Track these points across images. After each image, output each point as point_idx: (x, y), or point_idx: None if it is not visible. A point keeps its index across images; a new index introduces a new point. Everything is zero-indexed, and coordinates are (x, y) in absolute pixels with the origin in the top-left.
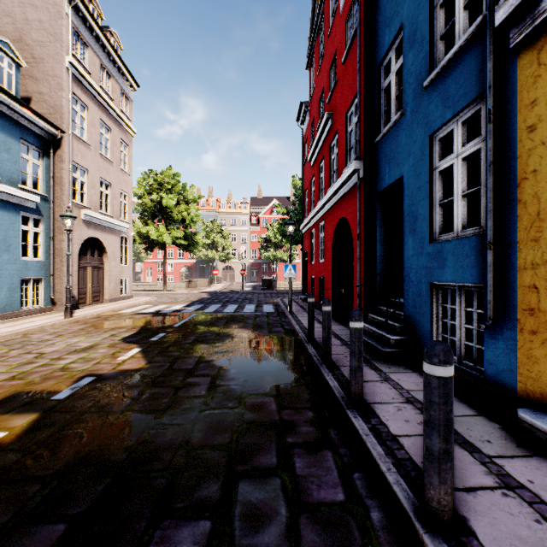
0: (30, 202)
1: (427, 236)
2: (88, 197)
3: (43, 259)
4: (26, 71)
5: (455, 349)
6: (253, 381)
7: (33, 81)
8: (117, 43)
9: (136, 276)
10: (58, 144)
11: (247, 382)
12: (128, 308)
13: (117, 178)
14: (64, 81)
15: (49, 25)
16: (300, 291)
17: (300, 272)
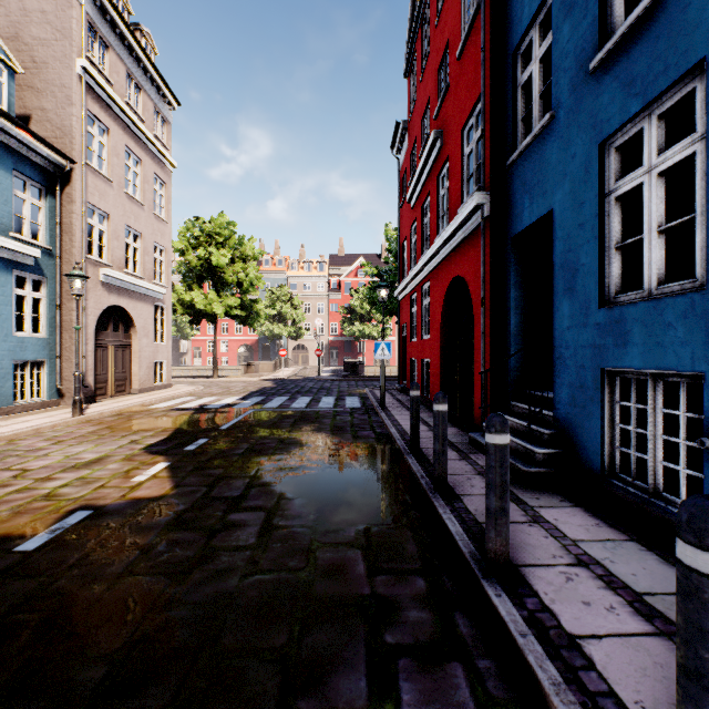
0: (27, 256)
1: (596, 297)
2: (109, 251)
3: (45, 335)
4: (23, 80)
5: (629, 466)
6: (329, 520)
7: (34, 93)
8: (150, 46)
9: (180, 358)
10: (67, 179)
11: (320, 521)
12: (163, 402)
13: (150, 226)
14: (75, 93)
15: (54, 17)
16: (395, 377)
17: (394, 352)
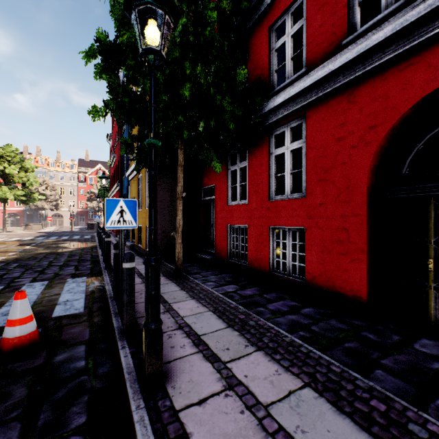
0: None
1: None
2: None
3: None
4: None
5: None
6: (77, 247)
7: None
8: None
9: None
10: None
11: (75, 247)
12: None
13: None
14: None
15: None
16: None
17: None
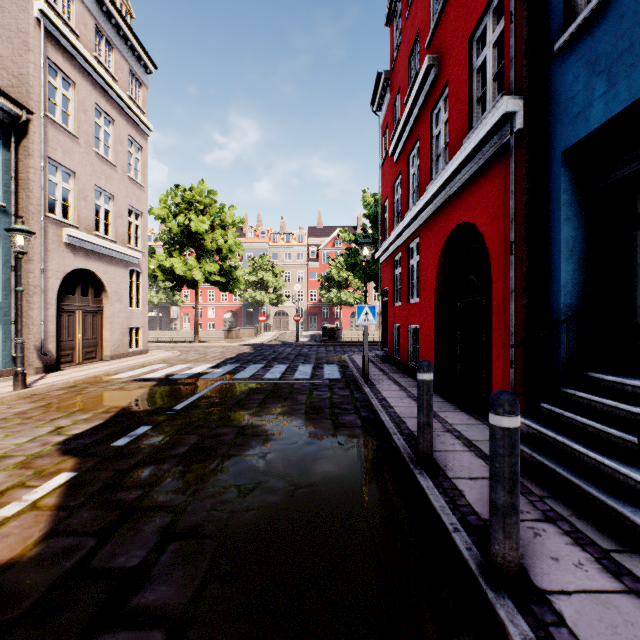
0: None
1: None
2: (75, 211)
3: None
4: None
5: None
6: None
7: None
8: (126, 7)
9: (171, 323)
10: (24, 131)
11: None
12: (130, 370)
13: (123, 189)
14: (32, 38)
15: None
16: (373, 343)
17: None
